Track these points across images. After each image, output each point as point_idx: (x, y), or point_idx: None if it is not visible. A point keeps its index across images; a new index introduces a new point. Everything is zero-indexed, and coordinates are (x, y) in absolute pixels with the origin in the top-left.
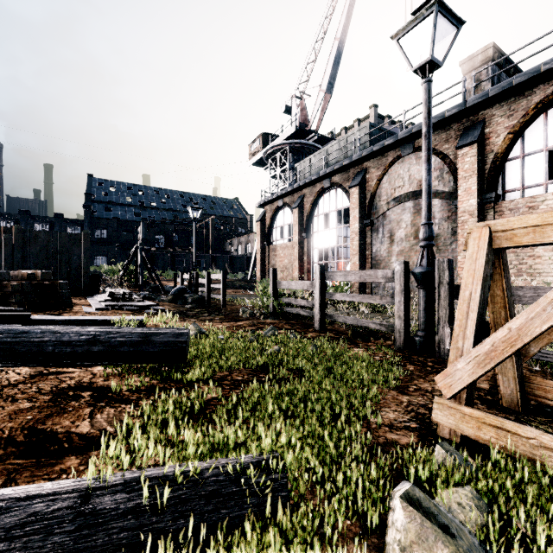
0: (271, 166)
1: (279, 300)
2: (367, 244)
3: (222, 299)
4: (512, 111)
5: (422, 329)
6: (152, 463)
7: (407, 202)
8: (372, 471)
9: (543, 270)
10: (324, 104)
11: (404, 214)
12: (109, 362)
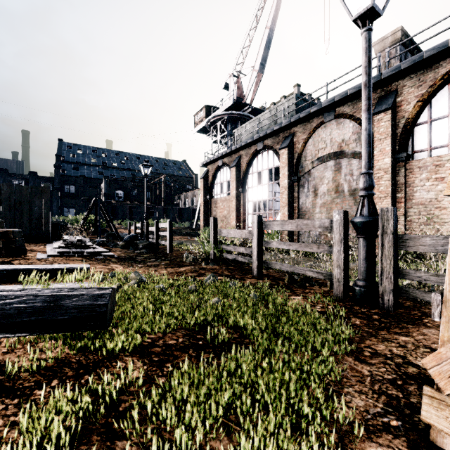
0: (213, 133)
1: (219, 247)
2: (295, 198)
3: (168, 245)
4: (421, 82)
5: (363, 279)
6: None
7: (329, 161)
8: None
9: (449, 220)
10: (257, 81)
11: (326, 172)
12: (3, 335)
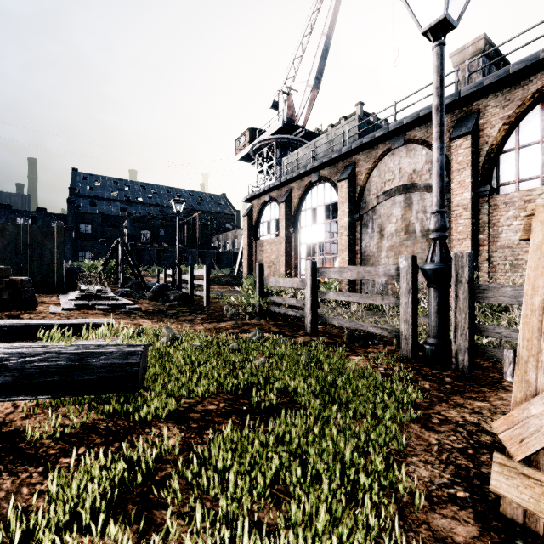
0: (258, 161)
1: (266, 298)
2: (356, 240)
3: (205, 296)
4: (508, 102)
5: (434, 336)
6: None
7: (397, 196)
8: None
9: None
10: (311, 99)
11: (395, 209)
12: (23, 397)
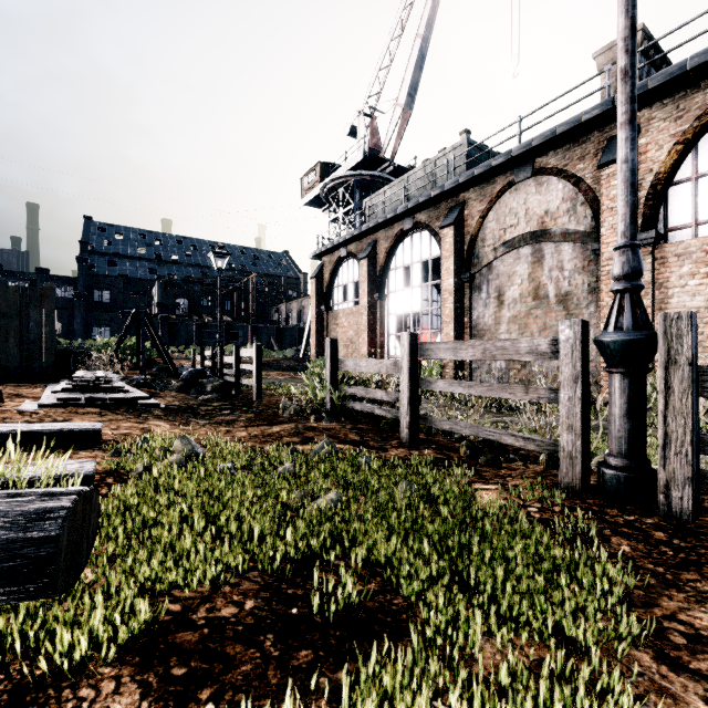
0: (332, 207)
1: (340, 389)
2: (465, 308)
3: (255, 387)
4: (682, 112)
5: (621, 454)
6: None
7: (523, 248)
8: None
9: None
10: (402, 123)
11: (519, 265)
12: None
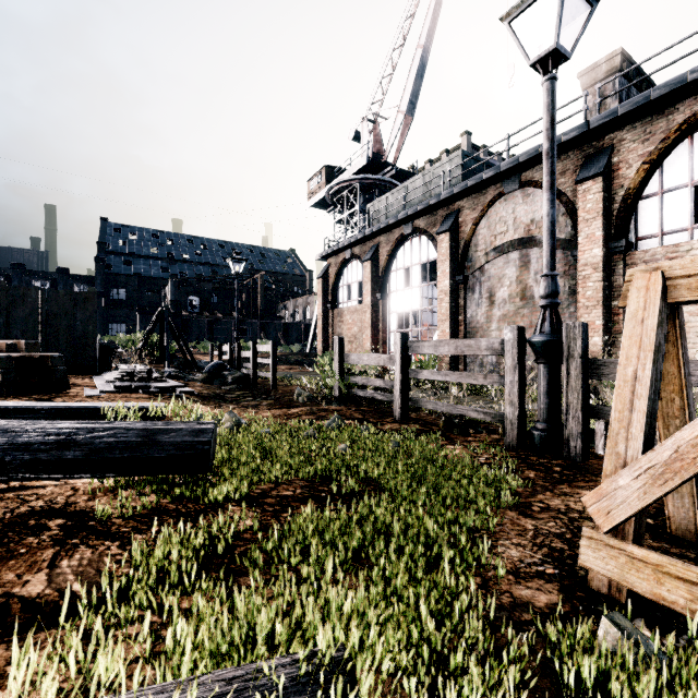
0: (337, 208)
1: (346, 379)
2: (460, 307)
3: (272, 378)
4: (648, 135)
5: (544, 420)
6: (134, 656)
7: (511, 253)
8: (510, 683)
9: (689, 340)
10: (404, 129)
11: (508, 268)
12: (91, 474)
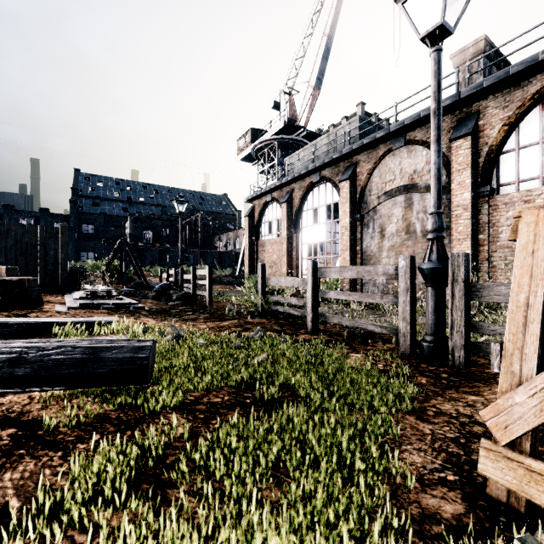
0: (260, 161)
1: (268, 297)
2: (357, 240)
3: (208, 296)
4: (508, 103)
5: (432, 333)
6: None
7: (398, 196)
8: None
9: None
10: (312, 99)
11: (395, 209)
12: (41, 388)
